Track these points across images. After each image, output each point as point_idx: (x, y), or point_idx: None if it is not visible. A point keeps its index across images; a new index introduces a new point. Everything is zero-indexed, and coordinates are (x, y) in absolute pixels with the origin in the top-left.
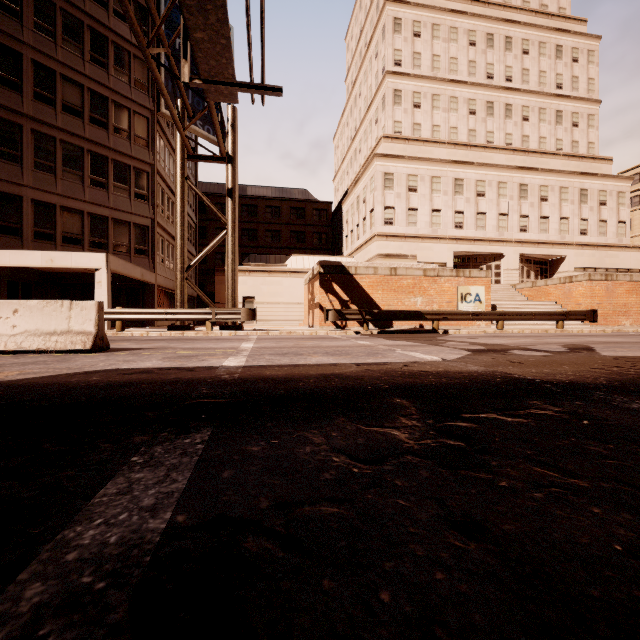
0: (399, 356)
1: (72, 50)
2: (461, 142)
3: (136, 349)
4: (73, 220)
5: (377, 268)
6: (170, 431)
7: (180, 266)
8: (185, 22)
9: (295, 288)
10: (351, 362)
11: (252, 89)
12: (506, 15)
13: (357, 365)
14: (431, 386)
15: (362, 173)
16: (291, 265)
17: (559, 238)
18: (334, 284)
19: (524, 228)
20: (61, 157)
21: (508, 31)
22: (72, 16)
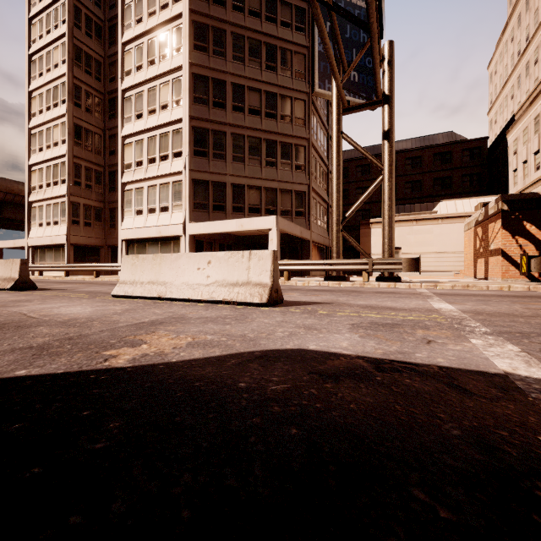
0: None
1: (254, 66)
2: None
3: (308, 303)
4: (255, 195)
5: None
6: None
7: (336, 218)
8: None
9: (448, 235)
10: None
11: None
12: None
13: None
14: None
15: None
16: (440, 212)
17: None
18: (526, 223)
19: None
20: (247, 149)
21: None
22: (254, 40)
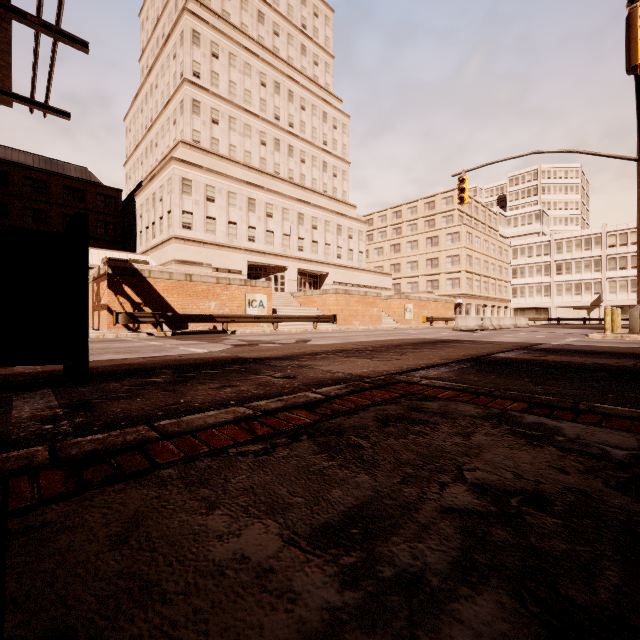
0: (179, 351)
1: None
2: (254, 167)
3: None
4: None
5: (172, 273)
6: (22, 391)
7: None
8: None
9: None
10: (139, 357)
11: (34, 105)
12: (290, 72)
13: (144, 358)
14: (188, 364)
15: (159, 171)
16: None
17: (324, 259)
18: (125, 286)
19: (301, 248)
20: None
21: (291, 86)
22: None
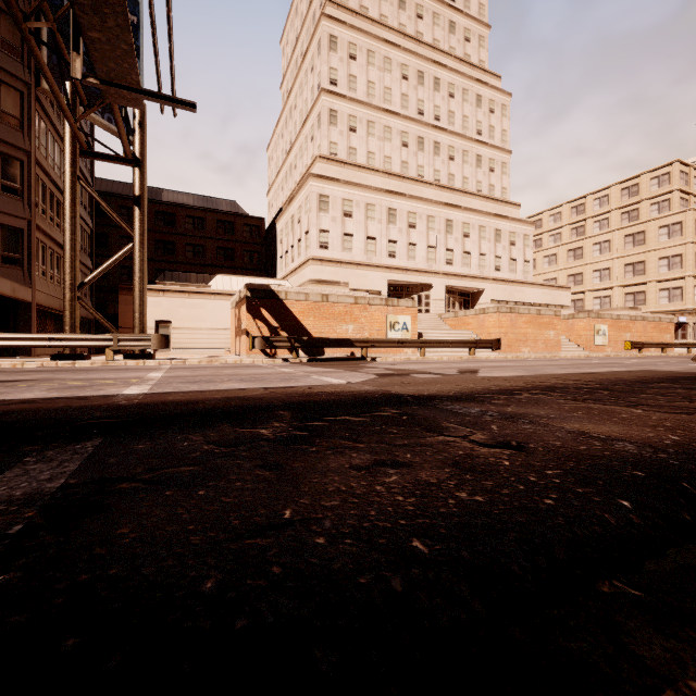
0: (311, 381)
1: None
2: (395, 172)
3: (9, 381)
4: None
5: (309, 294)
6: (61, 442)
7: (70, 283)
8: (77, 18)
9: (221, 312)
10: (261, 387)
11: (161, 100)
12: (435, 56)
13: (265, 389)
14: (318, 402)
15: (297, 191)
16: (216, 286)
17: (479, 272)
18: (263, 309)
19: (450, 261)
20: None
21: (437, 72)
22: None
